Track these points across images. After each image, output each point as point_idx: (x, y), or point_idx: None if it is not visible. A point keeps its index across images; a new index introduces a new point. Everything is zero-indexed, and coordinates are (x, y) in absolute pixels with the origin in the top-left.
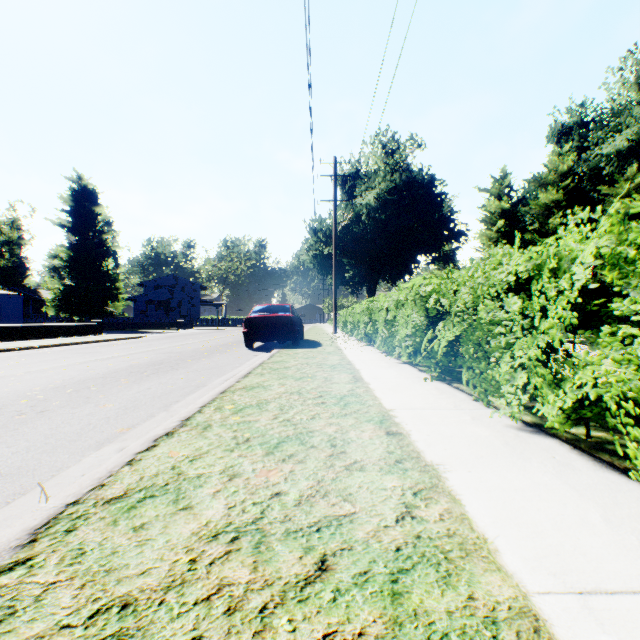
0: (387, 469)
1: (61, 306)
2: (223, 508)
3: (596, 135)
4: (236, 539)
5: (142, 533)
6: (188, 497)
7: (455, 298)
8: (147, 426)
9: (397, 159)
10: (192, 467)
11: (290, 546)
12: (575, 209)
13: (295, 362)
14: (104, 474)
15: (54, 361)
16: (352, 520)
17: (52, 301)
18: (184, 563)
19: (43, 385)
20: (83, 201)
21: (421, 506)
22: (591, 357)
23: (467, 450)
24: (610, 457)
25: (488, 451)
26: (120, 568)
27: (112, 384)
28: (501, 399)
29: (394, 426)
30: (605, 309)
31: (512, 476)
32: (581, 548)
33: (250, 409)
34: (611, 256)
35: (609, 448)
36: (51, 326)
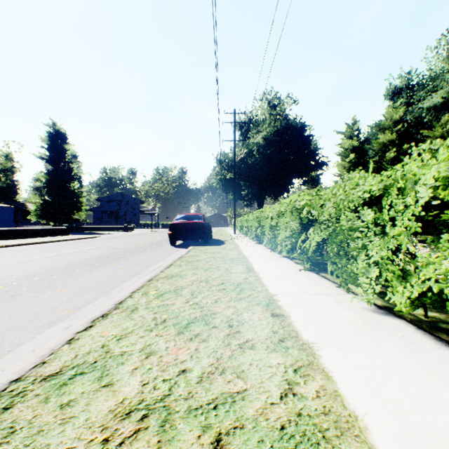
0: (272, 347)
1: (41, 215)
2: (138, 385)
3: (419, 94)
4: (145, 417)
5: (67, 411)
6: (111, 374)
7: (322, 210)
8: (90, 307)
9: (278, 111)
10: (118, 345)
11: (190, 424)
12: (405, 146)
13: (205, 256)
14: (47, 352)
15: (31, 255)
16: (244, 397)
17: (34, 211)
18: (98, 443)
19: (19, 274)
20: (56, 140)
21: (301, 383)
22: (433, 258)
23: (335, 330)
24: (447, 336)
25: (351, 331)
26: (41, 448)
27: (70, 273)
28: (359, 288)
29: (277, 309)
30: (438, 219)
31: (372, 354)
32: (438, 426)
33: (169, 294)
34: (443, 179)
35: (443, 326)
36: (32, 229)
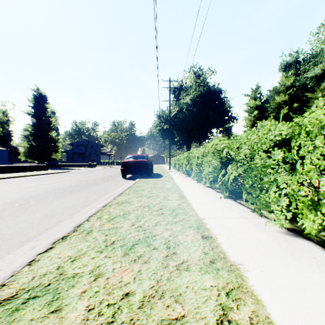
0: (205, 269)
1: (28, 155)
2: (84, 311)
3: (304, 67)
4: None
5: None
6: (61, 298)
7: (239, 151)
8: (55, 229)
9: (202, 80)
10: (71, 267)
11: None
12: (294, 105)
13: (148, 186)
14: (8, 274)
15: (17, 185)
16: None
17: (23, 153)
18: None
19: (4, 200)
20: (39, 101)
21: (234, 308)
22: None
23: (256, 251)
24: None
25: (270, 252)
26: None
27: (43, 200)
28: (272, 214)
29: (206, 231)
30: None
31: (292, 275)
32: None
33: (118, 218)
34: None
35: None
36: (21, 166)
